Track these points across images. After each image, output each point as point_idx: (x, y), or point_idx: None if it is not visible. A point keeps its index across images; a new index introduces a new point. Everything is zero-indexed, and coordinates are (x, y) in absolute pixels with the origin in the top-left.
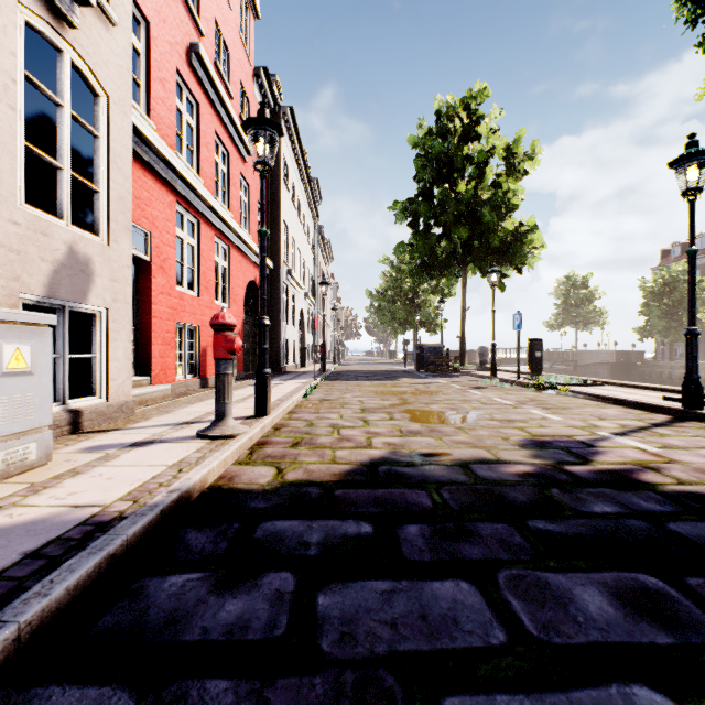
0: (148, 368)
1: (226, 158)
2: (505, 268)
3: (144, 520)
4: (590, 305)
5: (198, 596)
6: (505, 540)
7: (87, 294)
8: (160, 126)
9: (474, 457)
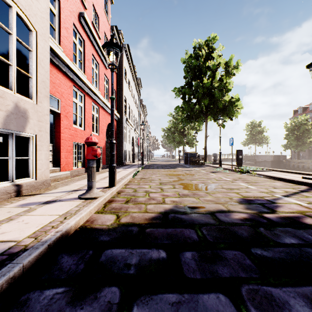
0: (59, 163)
1: (97, 66)
2: (224, 117)
3: (36, 252)
4: (262, 135)
5: (59, 307)
6: (241, 262)
7: (25, 127)
8: (65, 49)
9: (216, 209)
